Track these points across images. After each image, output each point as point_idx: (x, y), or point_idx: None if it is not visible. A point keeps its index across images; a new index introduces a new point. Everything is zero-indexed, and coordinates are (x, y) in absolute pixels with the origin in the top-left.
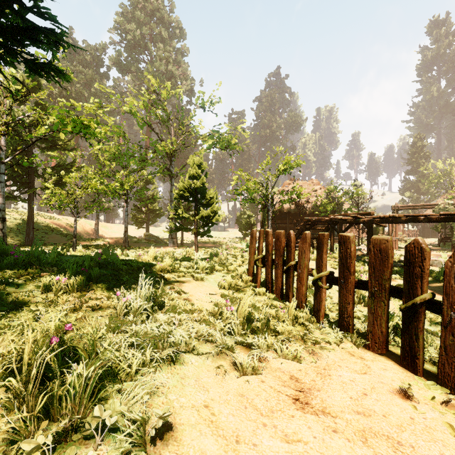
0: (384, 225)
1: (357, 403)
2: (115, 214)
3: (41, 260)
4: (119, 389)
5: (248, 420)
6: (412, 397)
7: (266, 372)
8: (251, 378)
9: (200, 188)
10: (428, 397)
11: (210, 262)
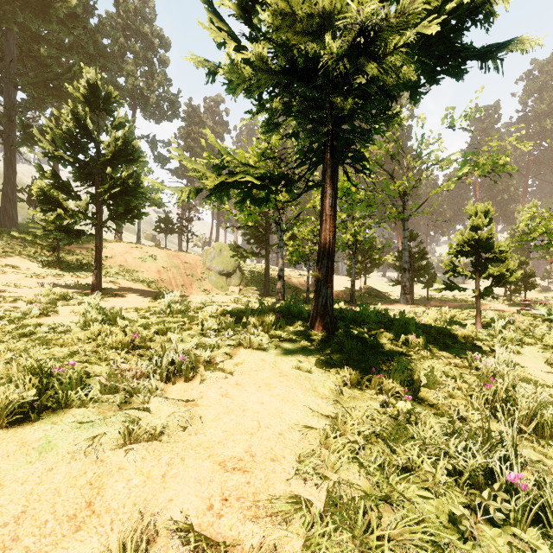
0: None
1: None
2: None
3: (368, 318)
4: None
5: None
6: None
7: None
8: None
9: (484, 239)
10: None
11: (517, 333)
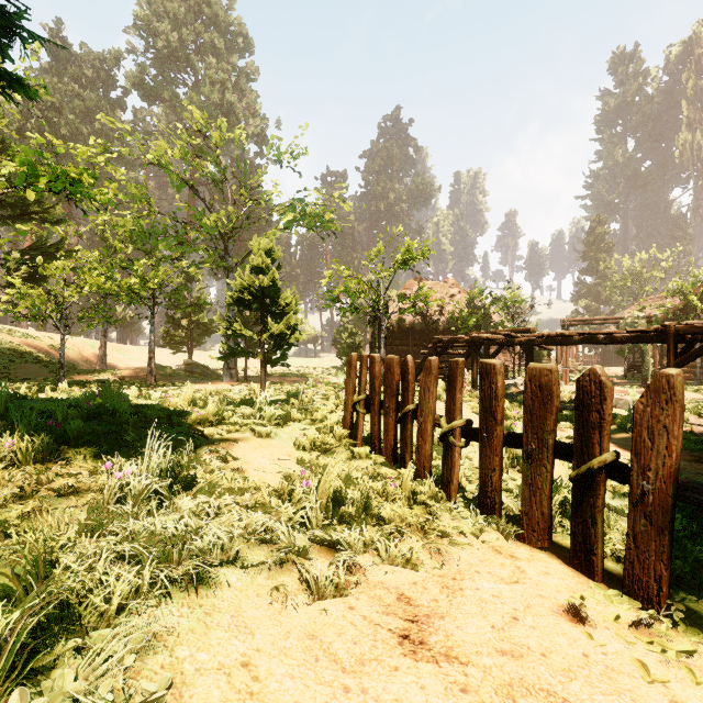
0: (549, 348)
1: (503, 635)
2: (136, 330)
3: None
4: (80, 646)
5: (318, 684)
6: (586, 620)
7: (358, 591)
8: (332, 604)
9: (270, 287)
10: (610, 616)
11: (284, 407)
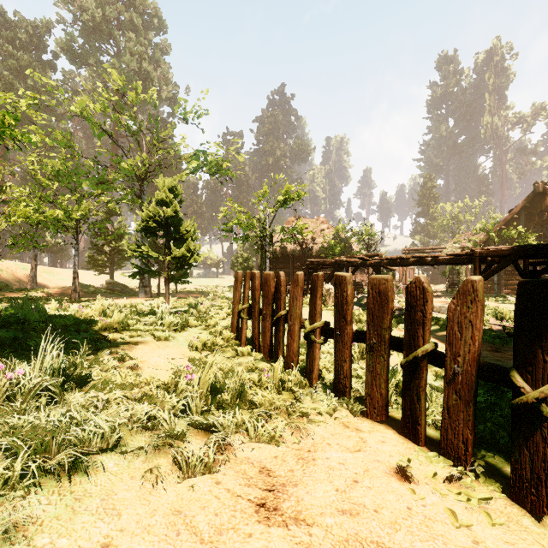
0: (392, 268)
1: (344, 497)
2: (66, 255)
3: None
4: None
5: None
6: (411, 478)
7: (224, 467)
8: (201, 480)
9: (173, 218)
10: (429, 473)
11: (182, 315)
